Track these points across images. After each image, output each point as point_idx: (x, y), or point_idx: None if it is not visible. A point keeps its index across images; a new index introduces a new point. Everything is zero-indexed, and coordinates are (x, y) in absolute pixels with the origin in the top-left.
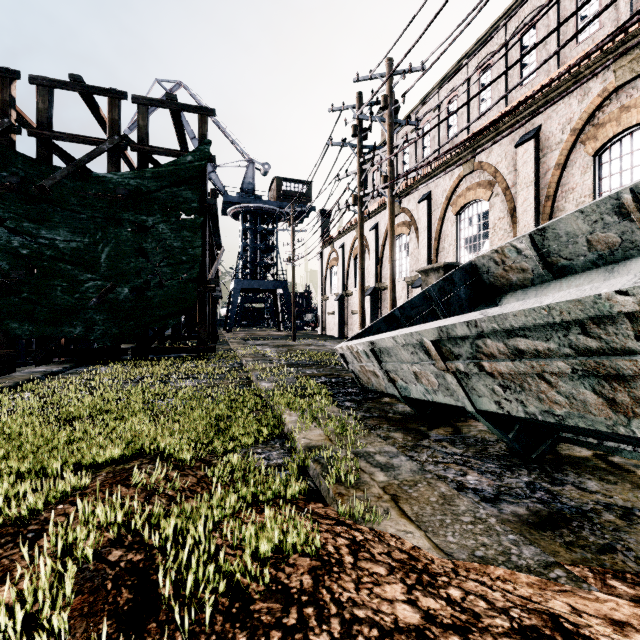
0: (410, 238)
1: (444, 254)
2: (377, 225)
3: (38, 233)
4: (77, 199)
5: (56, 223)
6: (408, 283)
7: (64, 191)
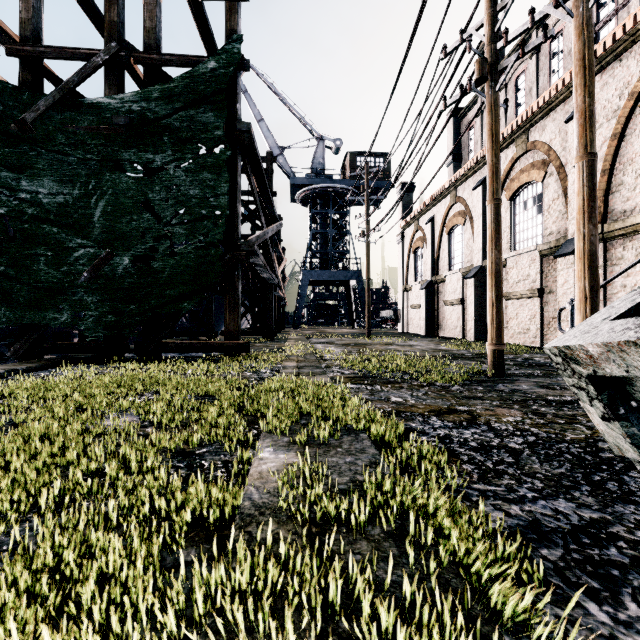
0: (545, 185)
1: (623, 194)
2: (485, 180)
3: (18, 185)
4: (65, 136)
5: (39, 170)
6: (542, 253)
7: (49, 126)
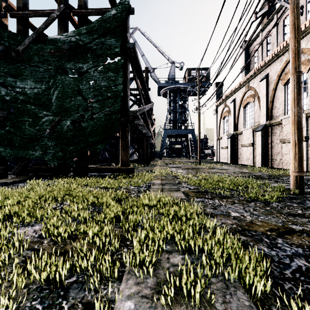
0: (309, 74)
1: None
2: (267, 75)
3: (15, 84)
4: (38, 57)
5: (25, 76)
6: (308, 115)
7: (30, 53)
